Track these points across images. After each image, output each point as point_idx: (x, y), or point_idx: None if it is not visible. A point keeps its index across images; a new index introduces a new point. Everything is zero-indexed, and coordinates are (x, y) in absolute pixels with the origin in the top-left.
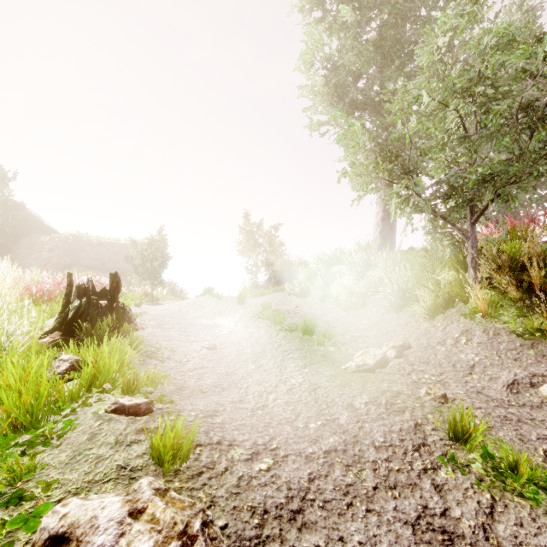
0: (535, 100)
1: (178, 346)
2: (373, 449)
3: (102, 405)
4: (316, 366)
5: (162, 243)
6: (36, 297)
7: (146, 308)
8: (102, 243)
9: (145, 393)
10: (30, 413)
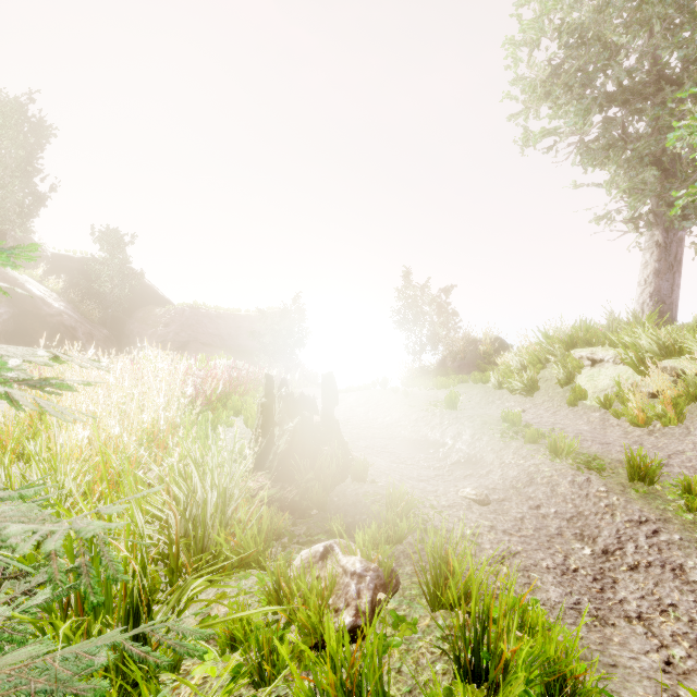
0: None
1: (419, 491)
2: None
3: None
4: None
5: (298, 314)
6: (195, 399)
7: None
8: (221, 315)
9: None
10: None
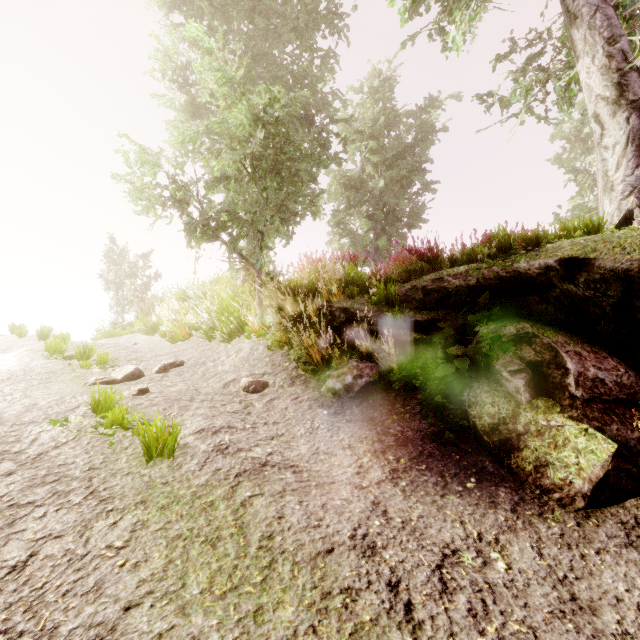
0: (262, 156)
1: None
2: (9, 426)
3: None
4: (53, 383)
5: None
6: None
7: None
8: None
9: None
10: None
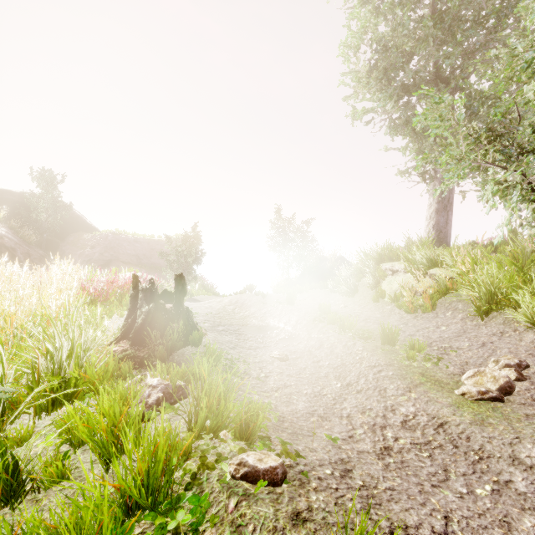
0: None
1: (244, 355)
2: None
3: (224, 465)
4: (422, 389)
5: (196, 239)
6: (94, 297)
7: (189, 306)
8: (138, 239)
9: (264, 441)
10: (145, 485)
